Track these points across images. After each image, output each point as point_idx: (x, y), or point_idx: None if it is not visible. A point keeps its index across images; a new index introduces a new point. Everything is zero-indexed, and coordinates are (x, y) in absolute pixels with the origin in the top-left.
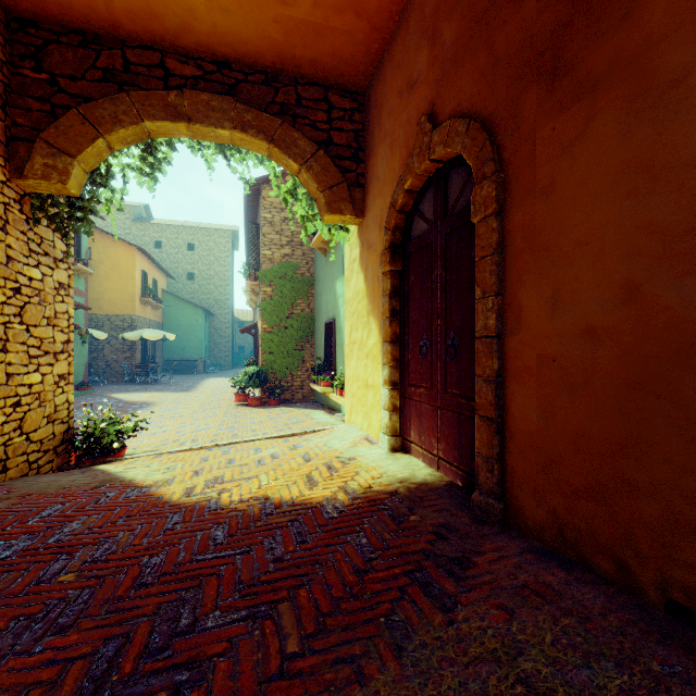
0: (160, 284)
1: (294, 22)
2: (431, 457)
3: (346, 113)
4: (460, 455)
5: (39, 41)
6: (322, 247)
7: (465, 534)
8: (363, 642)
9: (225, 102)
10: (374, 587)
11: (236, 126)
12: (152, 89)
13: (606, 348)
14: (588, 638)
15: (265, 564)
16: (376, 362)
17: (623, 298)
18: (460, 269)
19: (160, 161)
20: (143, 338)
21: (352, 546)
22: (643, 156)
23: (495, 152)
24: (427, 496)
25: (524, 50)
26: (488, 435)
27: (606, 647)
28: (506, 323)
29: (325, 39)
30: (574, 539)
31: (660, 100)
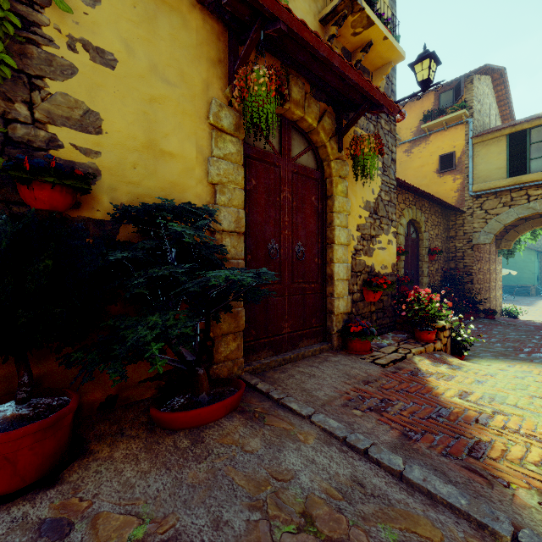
0: None
1: None
2: None
3: None
4: None
5: None
6: None
7: None
8: None
9: None
10: None
11: None
12: (535, 218)
13: None
14: None
15: None
16: None
17: None
18: None
19: (537, 235)
20: None
21: None
22: None
23: None
24: None
25: None
26: None
27: None
28: None
29: None
30: None
31: None
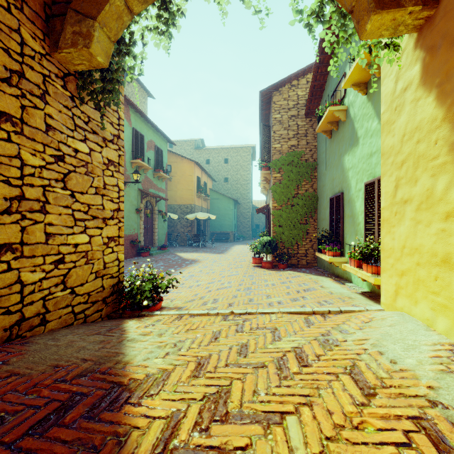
0: (208, 185)
1: None
2: None
3: None
4: None
5: None
6: (327, 130)
7: None
8: None
9: None
10: None
11: None
12: None
13: None
14: None
15: None
16: None
17: None
18: None
19: (174, 15)
20: (197, 218)
21: None
22: None
23: None
24: None
25: None
26: None
27: None
28: None
29: None
30: None
31: None
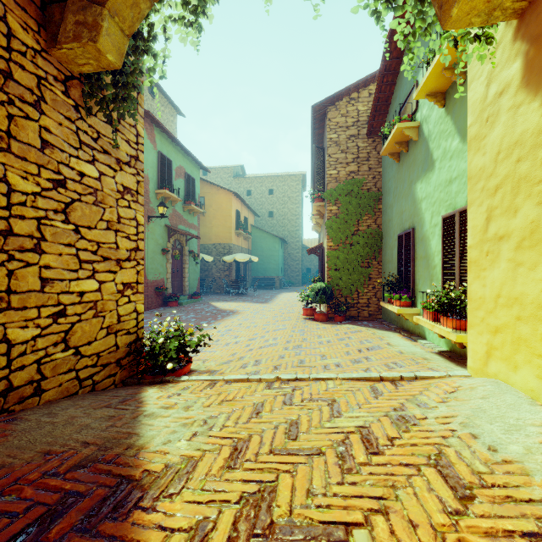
0: (249, 221)
1: None
2: None
3: None
4: None
5: None
6: (394, 152)
7: None
8: None
9: None
10: None
11: None
12: None
13: None
14: None
15: None
16: None
17: None
18: None
19: (204, 1)
20: (236, 261)
21: None
22: None
23: None
24: None
25: None
26: None
27: None
28: None
29: None
30: None
31: None
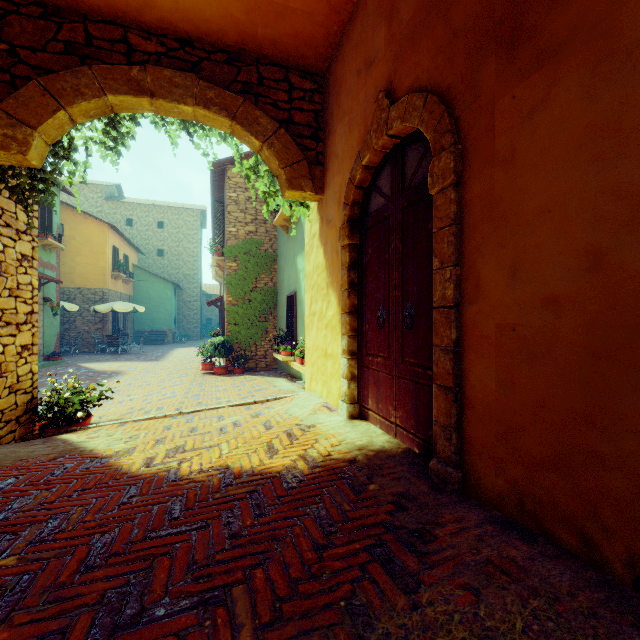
0: (131, 259)
1: (255, 1)
2: (388, 424)
3: (306, 94)
4: (417, 422)
5: None
6: (284, 224)
7: (425, 504)
8: (322, 632)
9: (188, 79)
10: (334, 565)
11: (199, 103)
12: (115, 64)
13: (569, 317)
14: (560, 623)
15: (221, 541)
16: (335, 333)
17: (588, 266)
18: (417, 241)
19: (123, 135)
20: (113, 310)
21: (312, 519)
22: (609, 119)
23: (453, 124)
24: (386, 464)
25: (483, 21)
26: (446, 404)
27: (580, 634)
28: (464, 293)
29: (286, 20)
30: (535, 510)
31: (628, 61)
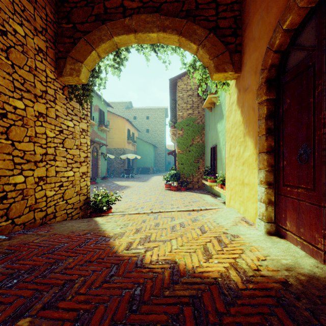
0: (135, 134)
1: None
2: (313, 248)
3: (228, 6)
4: None
5: (69, 9)
6: (209, 106)
7: None
8: None
9: (154, 17)
10: None
11: (160, 29)
12: (117, 20)
13: None
14: None
15: None
16: (252, 168)
17: None
18: None
19: (122, 60)
20: (128, 158)
21: None
22: None
23: None
24: None
25: None
26: None
27: None
28: None
29: None
30: None
31: None
